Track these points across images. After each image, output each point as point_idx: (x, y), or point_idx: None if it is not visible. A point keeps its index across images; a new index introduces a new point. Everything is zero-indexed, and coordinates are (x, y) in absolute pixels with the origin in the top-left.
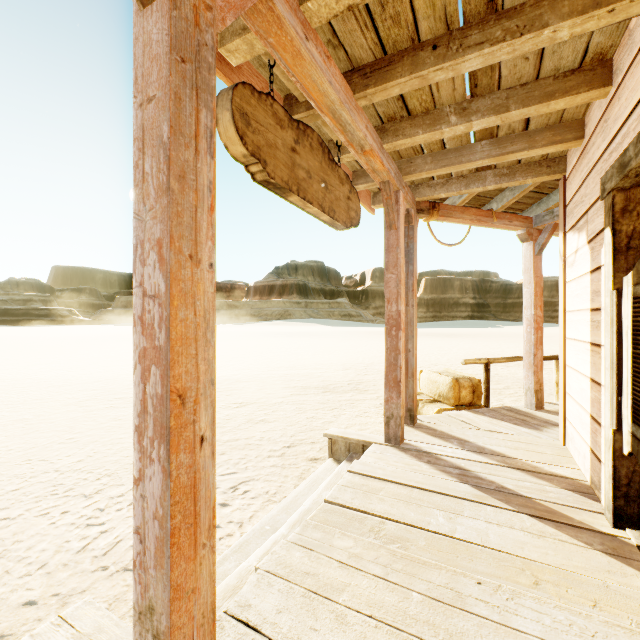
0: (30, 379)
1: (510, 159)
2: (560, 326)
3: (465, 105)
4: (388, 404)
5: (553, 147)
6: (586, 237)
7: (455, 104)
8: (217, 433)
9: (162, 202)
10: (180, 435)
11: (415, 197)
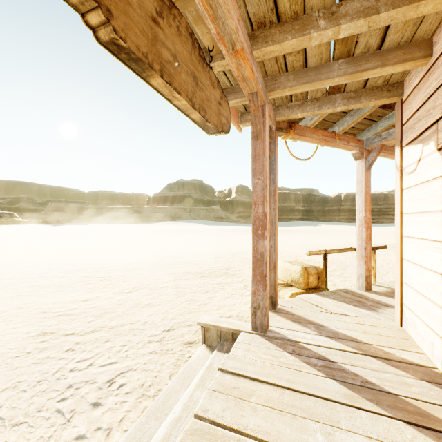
0: None
1: (363, 77)
2: (396, 226)
3: (334, 9)
4: (255, 296)
5: (403, 65)
6: (435, 145)
7: (324, 8)
8: (106, 319)
9: None
10: None
11: (276, 117)
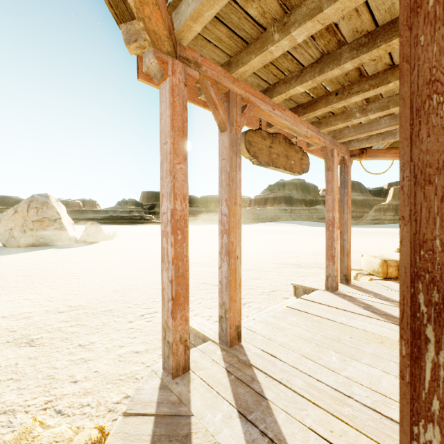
0: (142, 251)
1: None
2: None
3: (364, 107)
4: (327, 268)
5: None
6: None
7: (358, 107)
8: None
9: (227, 188)
10: (232, 254)
11: (349, 148)
